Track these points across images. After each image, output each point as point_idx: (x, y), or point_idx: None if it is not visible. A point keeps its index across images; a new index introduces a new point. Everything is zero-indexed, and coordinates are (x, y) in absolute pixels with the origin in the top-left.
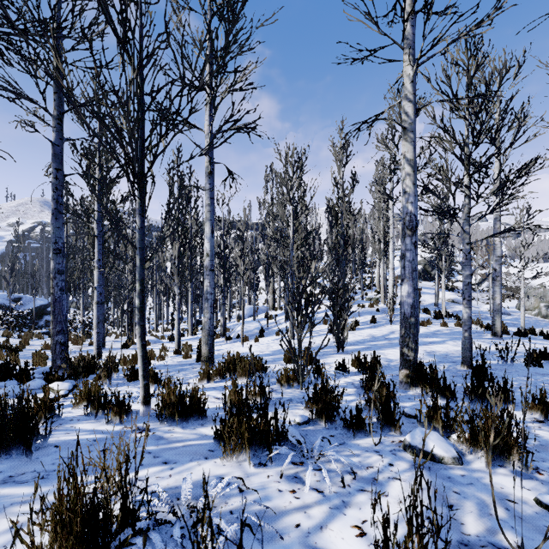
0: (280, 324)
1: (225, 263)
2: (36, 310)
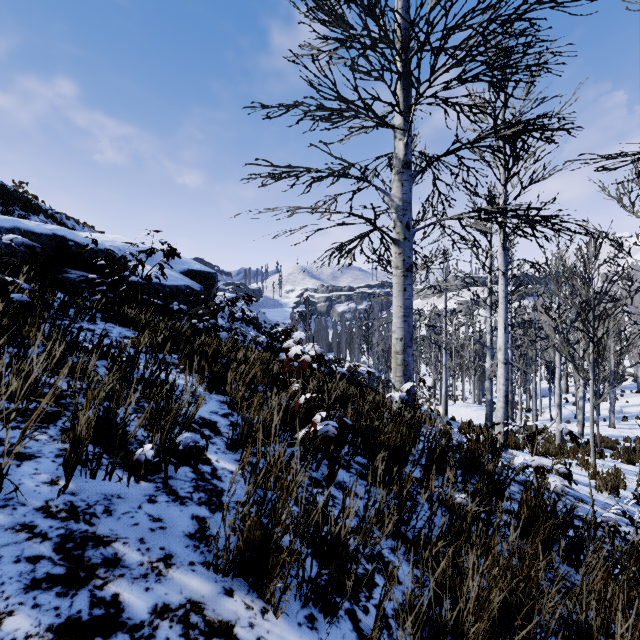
0: (588, 412)
1: (550, 370)
2: (372, 376)
